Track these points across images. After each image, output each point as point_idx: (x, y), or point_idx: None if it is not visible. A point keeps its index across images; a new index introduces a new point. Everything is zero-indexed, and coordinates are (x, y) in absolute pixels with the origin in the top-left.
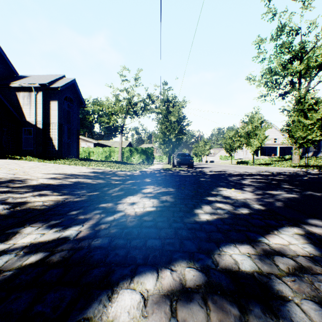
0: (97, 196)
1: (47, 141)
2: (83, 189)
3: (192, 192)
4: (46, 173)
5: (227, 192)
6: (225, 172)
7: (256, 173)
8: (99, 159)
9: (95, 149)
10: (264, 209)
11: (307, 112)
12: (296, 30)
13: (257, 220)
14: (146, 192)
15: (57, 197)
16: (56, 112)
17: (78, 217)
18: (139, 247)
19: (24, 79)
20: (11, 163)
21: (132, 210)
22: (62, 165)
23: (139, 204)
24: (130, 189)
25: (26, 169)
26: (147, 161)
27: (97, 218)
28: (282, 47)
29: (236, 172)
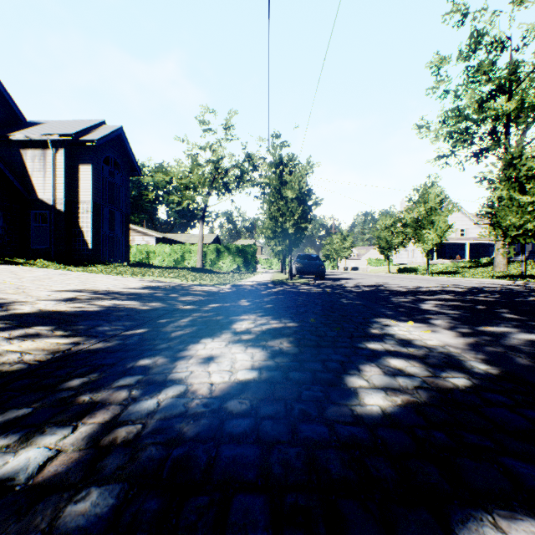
0: (140, 339)
1: (74, 234)
2: (118, 322)
3: (332, 330)
4: (58, 290)
5: (402, 329)
6: (383, 288)
7: (438, 289)
8: (164, 264)
9: (158, 248)
10: (499, 373)
11: (525, 183)
12: (502, 42)
13: (503, 409)
14: (239, 329)
15: (57, 341)
16: (89, 184)
17: (76, 398)
18: (201, 534)
19: (35, 128)
20: (4, 271)
21: (203, 379)
22: (96, 274)
23: (223, 360)
24: (208, 323)
25: (24, 283)
26: (245, 268)
27: (118, 401)
28: (478, 71)
29: (402, 287)
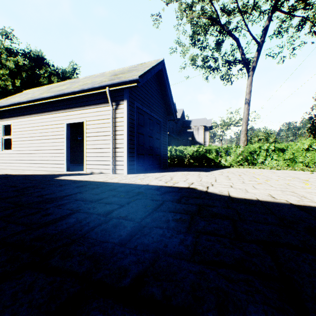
0: None
1: None
2: None
3: None
4: None
5: None
6: None
7: None
8: None
9: None
10: None
11: None
12: None
13: None
14: None
15: None
16: (208, 136)
17: None
18: None
19: (192, 123)
20: None
21: None
22: None
23: None
24: None
25: None
26: None
27: None
28: None
29: None
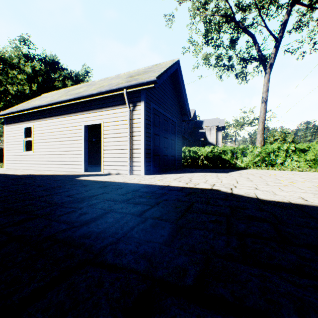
0: None
1: None
2: None
3: None
4: None
5: None
6: None
7: None
8: None
9: None
10: None
11: None
12: None
13: None
14: None
15: None
16: (220, 137)
17: None
18: None
19: (204, 123)
20: None
21: None
22: None
23: None
24: None
25: None
26: None
27: None
28: None
29: None
